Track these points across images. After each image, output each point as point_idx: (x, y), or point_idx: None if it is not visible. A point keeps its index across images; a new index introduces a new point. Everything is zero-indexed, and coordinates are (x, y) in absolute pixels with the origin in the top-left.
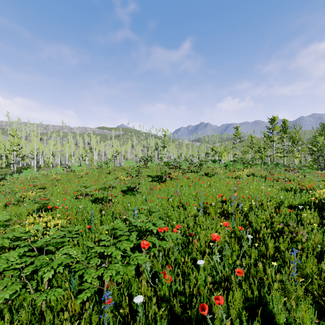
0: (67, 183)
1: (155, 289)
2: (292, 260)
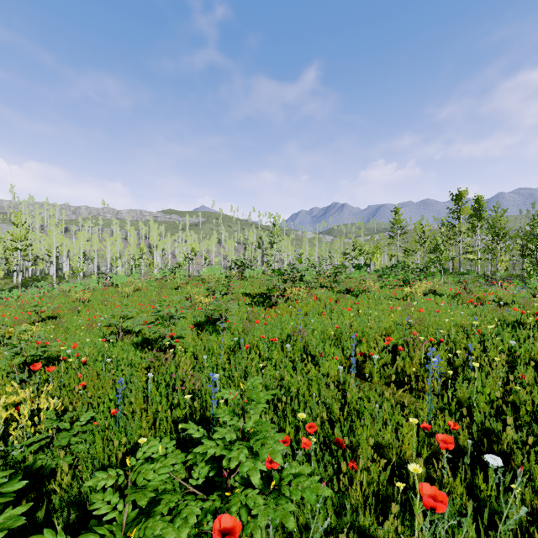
0: (100, 307)
1: None
2: None
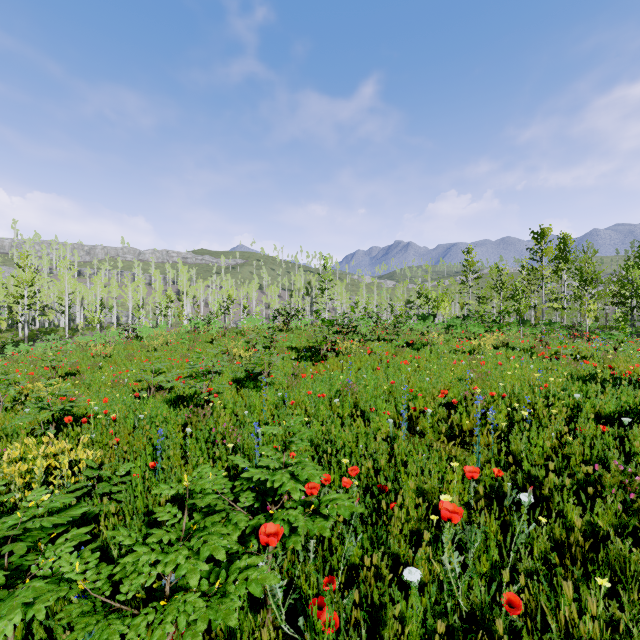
0: (124, 363)
1: (296, 639)
2: (635, 563)
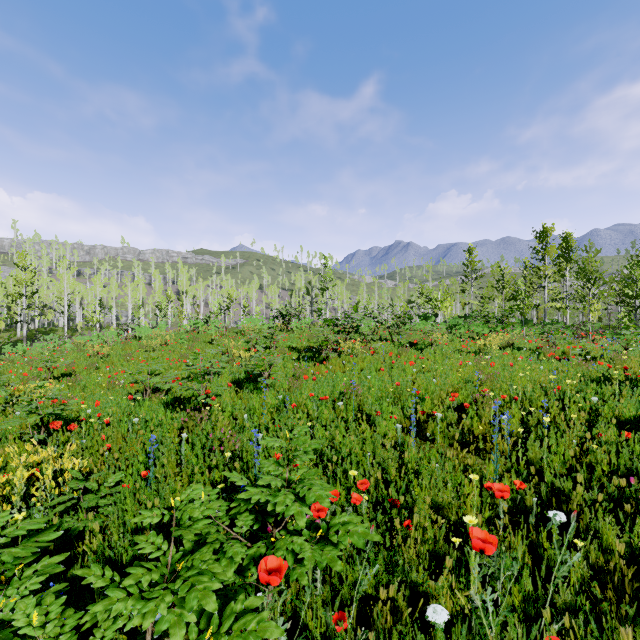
0: (121, 363)
1: None
2: None
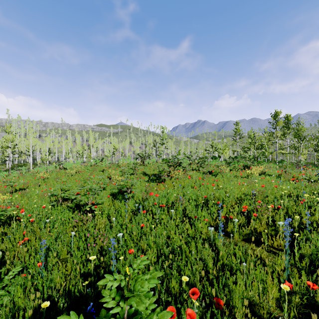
0: (53, 183)
1: None
2: None
